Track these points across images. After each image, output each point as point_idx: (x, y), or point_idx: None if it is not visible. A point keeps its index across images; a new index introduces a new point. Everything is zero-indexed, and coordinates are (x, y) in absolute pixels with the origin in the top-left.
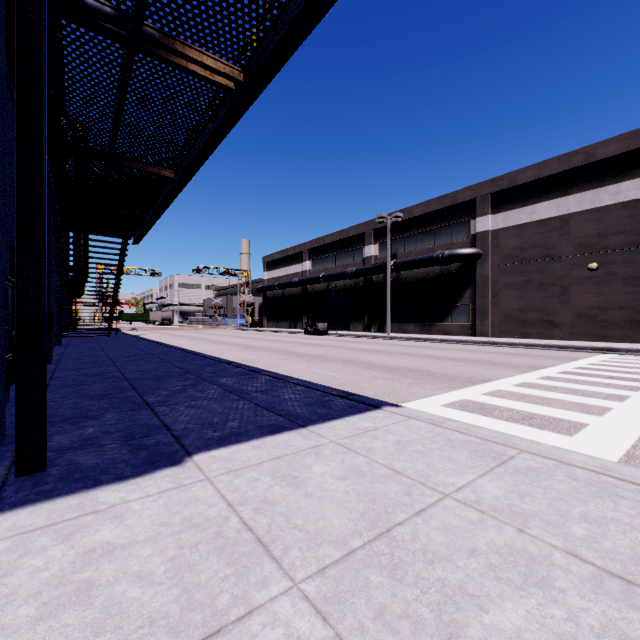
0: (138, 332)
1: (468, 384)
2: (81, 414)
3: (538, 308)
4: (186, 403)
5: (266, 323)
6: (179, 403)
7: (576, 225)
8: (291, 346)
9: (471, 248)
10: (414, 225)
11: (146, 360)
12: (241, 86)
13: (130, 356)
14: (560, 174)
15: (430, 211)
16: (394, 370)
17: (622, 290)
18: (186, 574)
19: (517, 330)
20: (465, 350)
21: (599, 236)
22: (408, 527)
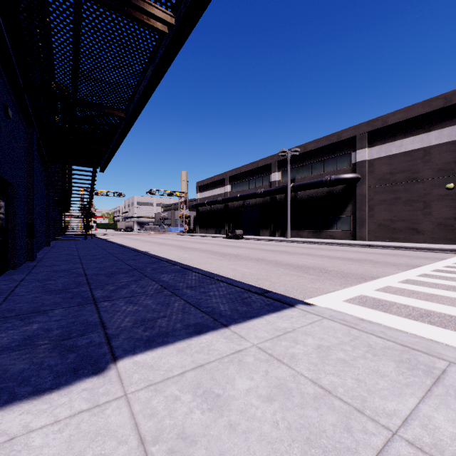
0: (108, 236)
1: (361, 280)
2: (35, 309)
3: (405, 219)
4: (126, 298)
5: (198, 230)
6: (120, 298)
7: (436, 154)
8: (216, 247)
9: (352, 173)
10: (308, 157)
11: (106, 258)
12: (173, 29)
13: (95, 255)
14: (423, 115)
15: (320, 146)
16: (297, 267)
17: None
18: None
19: (388, 235)
20: (349, 251)
21: (455, 163)
22: None
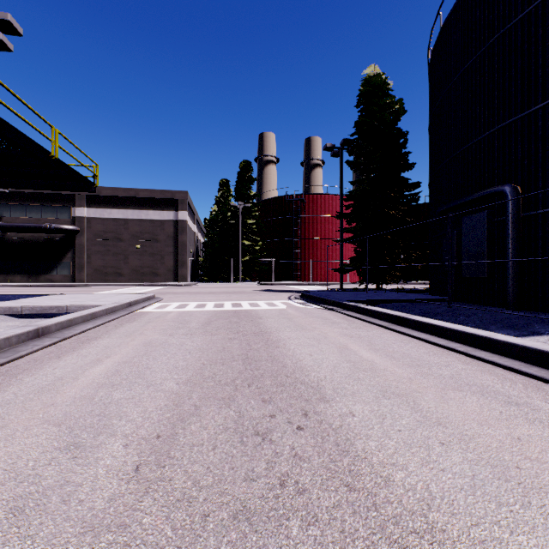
0: None
1: None
2: None
3: (114, 266)
4: None
5: None
6: None
7: (132, 225)
8: None
9: (73, 226)
10: (22, 198)
11: None
12: None
13: None
14: (125, 197)
15: (38, 192)
16: None
17: (150, 259)
18: (51, 300)
19: (102, 278)
20: (72, 288)
21: (141, 233)
22: (79, 297)
